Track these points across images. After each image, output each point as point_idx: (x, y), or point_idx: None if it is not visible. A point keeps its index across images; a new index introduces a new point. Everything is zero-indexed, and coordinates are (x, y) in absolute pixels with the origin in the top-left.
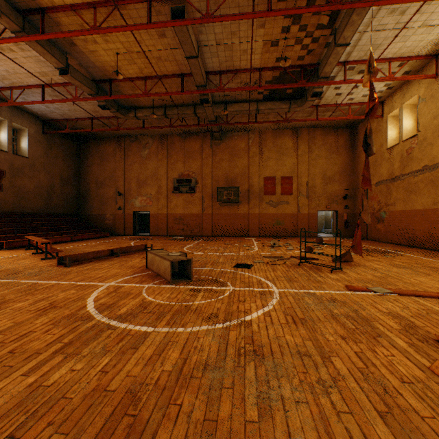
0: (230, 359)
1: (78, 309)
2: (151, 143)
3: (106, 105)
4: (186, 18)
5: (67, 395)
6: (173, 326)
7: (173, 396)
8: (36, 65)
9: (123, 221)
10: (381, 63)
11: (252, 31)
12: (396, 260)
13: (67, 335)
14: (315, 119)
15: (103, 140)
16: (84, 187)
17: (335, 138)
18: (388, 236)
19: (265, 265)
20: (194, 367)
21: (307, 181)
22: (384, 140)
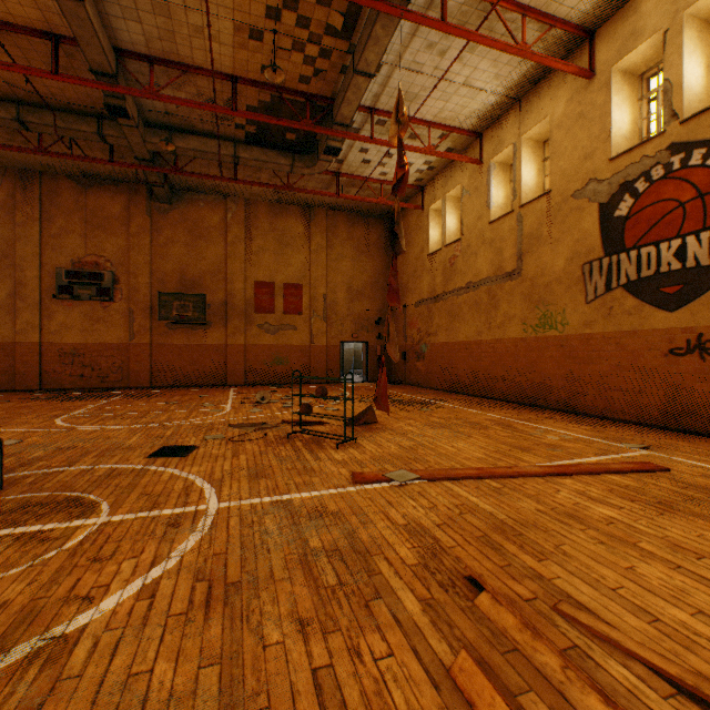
0: None
1: None
2: None
3: None
4: None
5: None
6: None
7: None
8: None
9: None
10: (419, 126)
11: None
12: (435, 415)
13: None
14: (334, 194)
15: None
16: None
17: (365, 231)
18: (430, 378)
19: (224, 444)
20: None
21: (326, 294)
22: (425, 242)
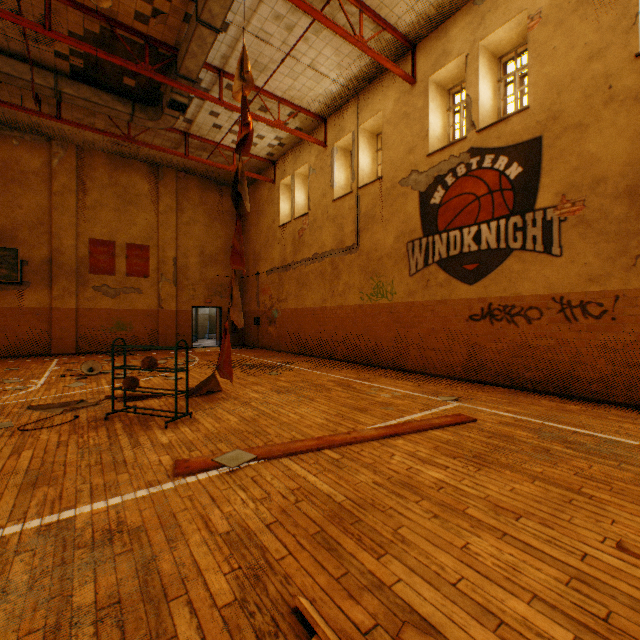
0: None
1: None
2: None
3: None
4: None
5: None
6: None
7: None
8: None
9: None
10: (269, 99)
11: None
12: (283, 379)
13: None
14: (183, 155)
15: None
16: None
17: (219, 198)
18: (281, 342)
19: (6, 436)
20: None
21: (176, 257)
22: (277, 214)
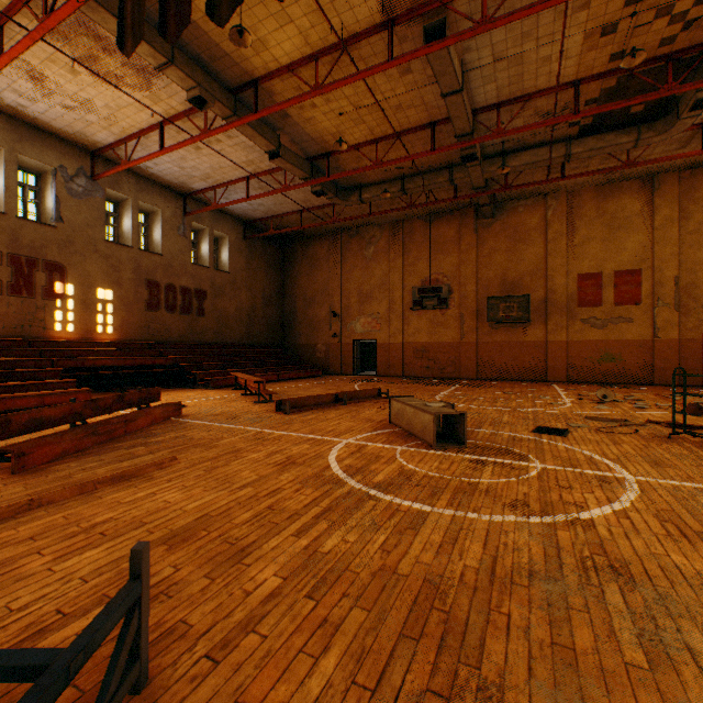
0: (571, 570)
1: (322, 469)
2: (378, 236)
3: (322, 191)
4: (447, 35)
5: (351, 568)
6: (458, 508)
7: (491, 600)
8: (242, 153)
9: (339, 354)
10: None
11: (563, 22)
12: None
13: (322, 499)
14: (697, 152)
15: (313, 240)
16: (289, 307)
17: None
18: None
19: (593, 432)
20: (512, 570)
21: (676, 276)
22: None
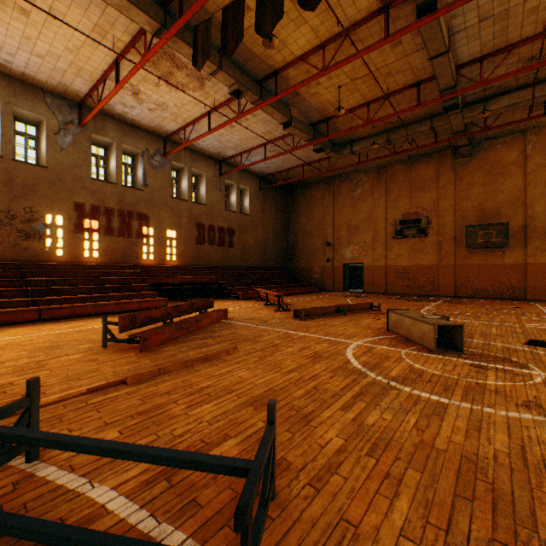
0: None
1: (344, 363)
2: (364, 180)
3: (321, 148)
4: (438, 7)
5: (395, 439)
6: (473, 403)
7: (530, 481)
8: (262, 126)
9: (332, 275)
10: None
11: None
12: None
13: (352, 385)
14: None
15: (311, 186)
16: (292, 239)
17: None
18: None
19: None
20: (542, 459)
21: None
22: None
